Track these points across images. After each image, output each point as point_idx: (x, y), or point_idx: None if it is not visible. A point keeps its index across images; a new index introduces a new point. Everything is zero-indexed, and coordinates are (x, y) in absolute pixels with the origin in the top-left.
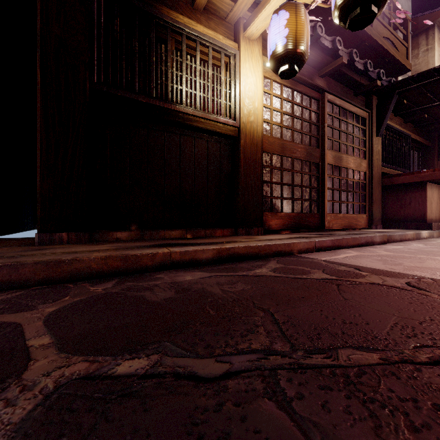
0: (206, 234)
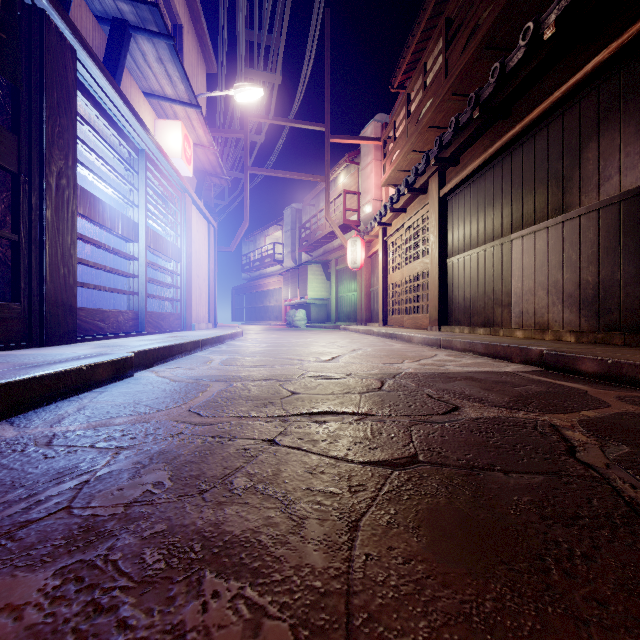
0: None
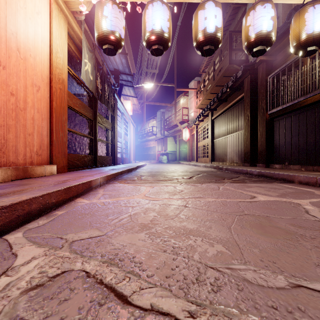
0: (313, 169)
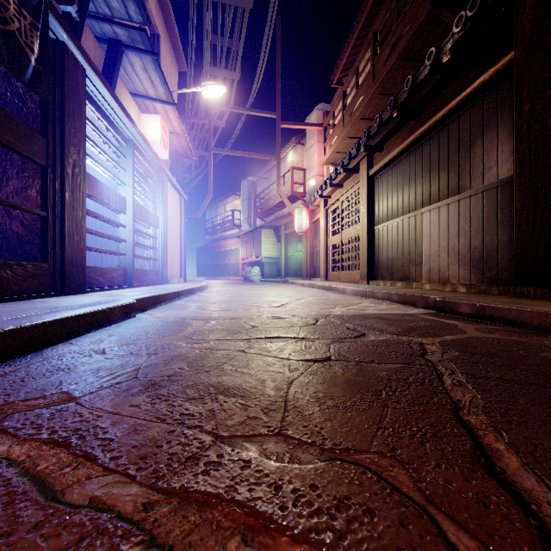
0: None
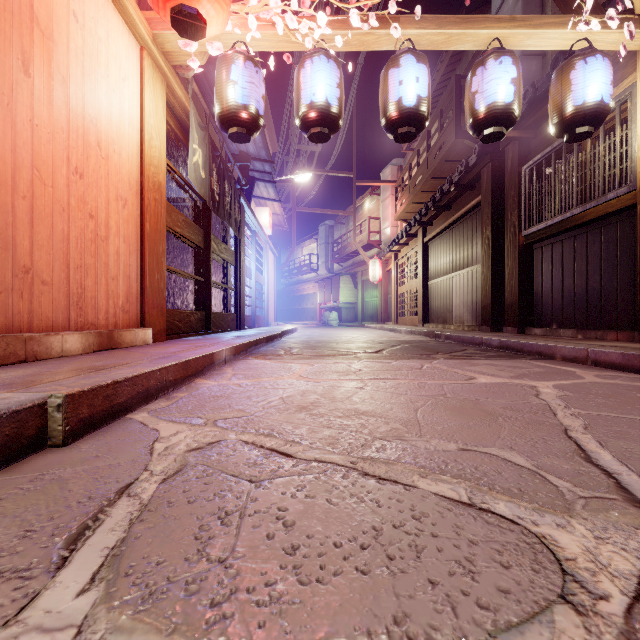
0: (596, 337)
